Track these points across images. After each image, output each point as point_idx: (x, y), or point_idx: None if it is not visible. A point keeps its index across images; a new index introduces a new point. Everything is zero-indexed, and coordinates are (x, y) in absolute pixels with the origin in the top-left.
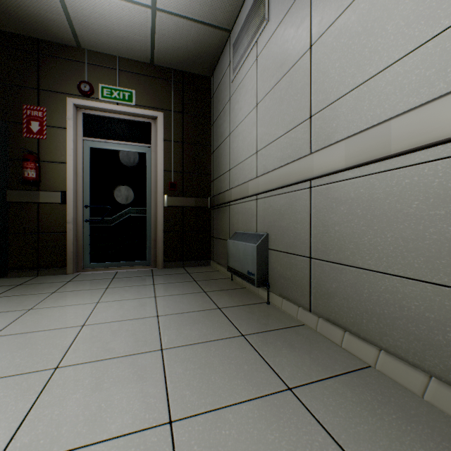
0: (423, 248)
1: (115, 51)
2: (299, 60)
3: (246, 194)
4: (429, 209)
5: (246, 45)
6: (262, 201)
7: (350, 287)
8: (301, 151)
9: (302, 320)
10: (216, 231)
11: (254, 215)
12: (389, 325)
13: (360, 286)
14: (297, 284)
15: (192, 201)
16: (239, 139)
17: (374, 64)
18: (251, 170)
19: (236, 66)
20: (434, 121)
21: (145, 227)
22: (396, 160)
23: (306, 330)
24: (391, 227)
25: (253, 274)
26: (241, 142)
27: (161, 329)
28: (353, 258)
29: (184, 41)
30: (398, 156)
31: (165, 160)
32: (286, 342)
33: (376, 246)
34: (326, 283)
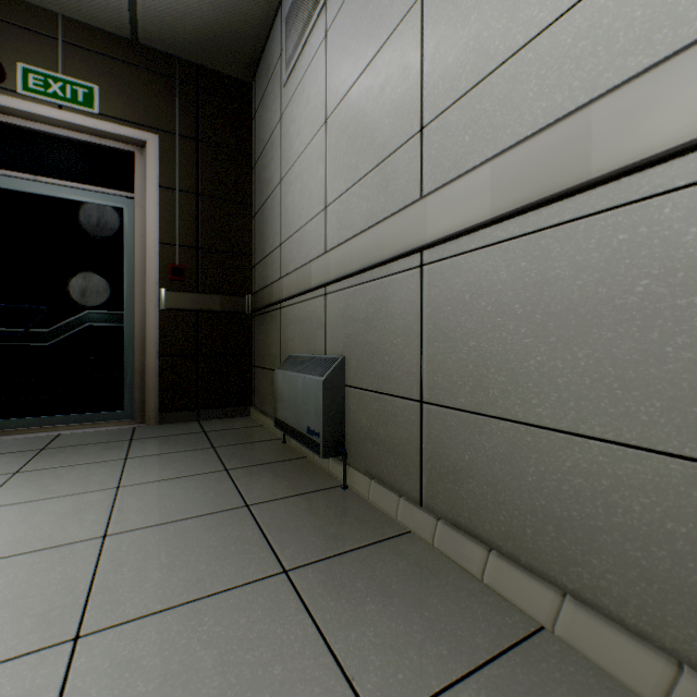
0: (660, 380)
1: (53, 1)
2: (400, 23)
3: (307, 286)
4: (675, 295)
5: (307, 14)
6: (335, 297)
7: (500, 462)
8: (404, 196)
9: (407, 522)
10: (260, 355)
11: (322, 323)
12: (582, 542)
13: (520, 459)
14: (396, 452)
15: (216, 301)
16: (297, 188)
17: (550, 1)
18: (316, 242)
19: (291, 56)
20: (695, 91)
21: (122, 347)
22: (598, 194)
23: (413, 544)
24: (587, 338)
25: (317, 433)
26: (299, 193)
27: (98, 573)
28: (505, 402)
29: (196, 1)
30: (606, 181)
31: (163, 224)
32: (374, 581)
33: (554, 377)
34: (452, 452)
